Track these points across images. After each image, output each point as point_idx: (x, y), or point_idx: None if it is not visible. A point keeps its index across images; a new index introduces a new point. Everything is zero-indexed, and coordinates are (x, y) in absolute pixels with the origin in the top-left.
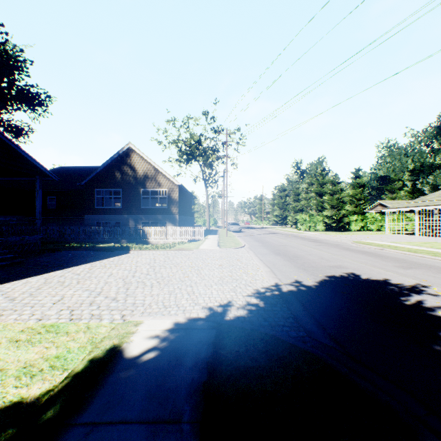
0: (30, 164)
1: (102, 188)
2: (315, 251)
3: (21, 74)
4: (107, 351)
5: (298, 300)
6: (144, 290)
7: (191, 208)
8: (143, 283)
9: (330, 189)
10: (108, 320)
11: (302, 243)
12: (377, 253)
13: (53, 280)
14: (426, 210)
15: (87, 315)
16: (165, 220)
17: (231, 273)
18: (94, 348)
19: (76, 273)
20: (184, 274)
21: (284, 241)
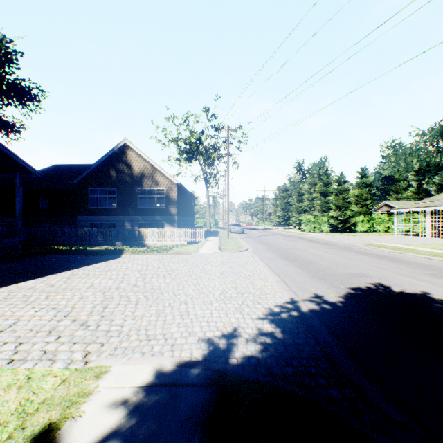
0: (8, 157)
1: (96, 187)
2: (326, 255)
3: (10, 67)
4: (31, 441)
5: (325, 325)
6: (125, 309)
7: (191, 208)
8: (127, 298)
9: (335, 189)
10: (63, 362)
11: (309, 246)
12: (397, 258)
13: (17, 294)
14: (437, 210)
15: (36, 354)
16: (163, 221)
17: (235, 284)
18: (18, 428)
19: (50, 284)
20: (178, 285)
21: (290, 243)
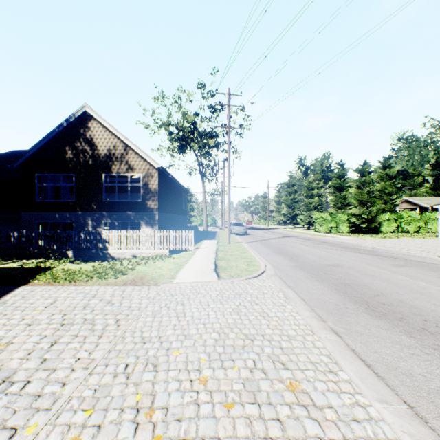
0: None
1: (46, 172)
2: (439, 292)
3: None
4: None
5: None
6: None
7: (182, 204)
8: None
9: (358, 181)
10: None
11: (360, 259)
12: None
13: None
14: None
15: None
16: (139, 220)
17: None
18: None
19: None
20: None
21: (322, 253)
